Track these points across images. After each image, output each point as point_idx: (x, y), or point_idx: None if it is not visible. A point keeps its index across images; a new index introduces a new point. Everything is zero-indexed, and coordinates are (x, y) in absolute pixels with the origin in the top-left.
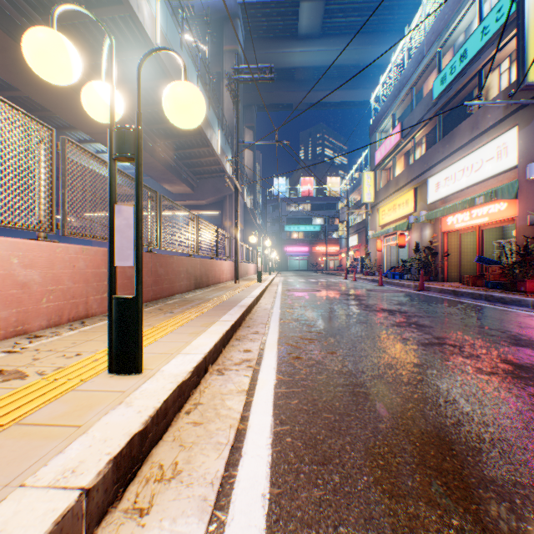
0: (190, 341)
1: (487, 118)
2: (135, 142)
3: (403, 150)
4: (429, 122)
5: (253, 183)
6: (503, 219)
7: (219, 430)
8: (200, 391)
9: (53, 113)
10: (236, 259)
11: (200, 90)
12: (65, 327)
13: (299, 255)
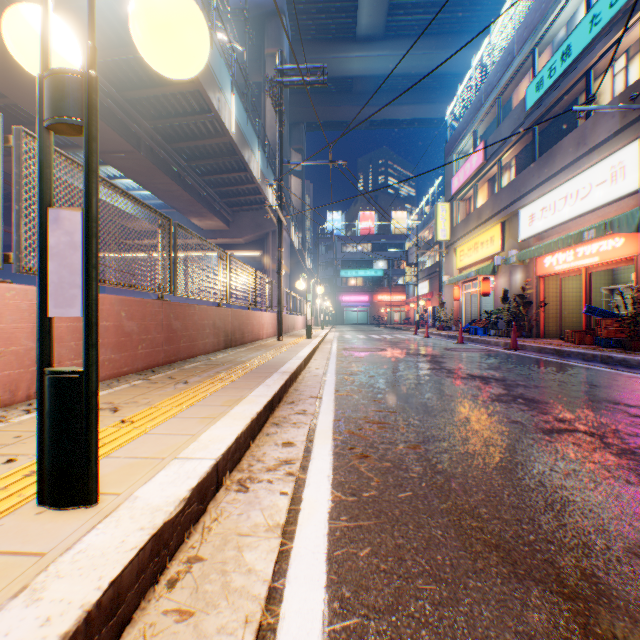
0: (199, 433)
1: (598, 130)
2: (84, 97)
3: (487, 175)
4: (520, 139)
5: (301, 218)
6: (619, 259)
7: (222, 633)
8: (203, 529)
9: None
10: (279, 310)
11: (235, 100)
12: (19, 408)
13: (358, 306)
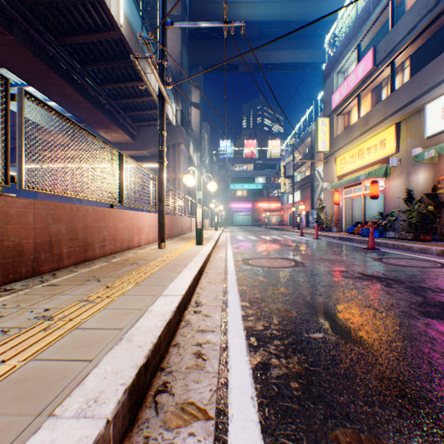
0: None
1: None
2: None
3: (373, 84)
4: (425, 30)
5: (200, 141)
6: None
7: None
8: None
9: None
10: (160, 210)
11: None
12: None
13: (243, 211)
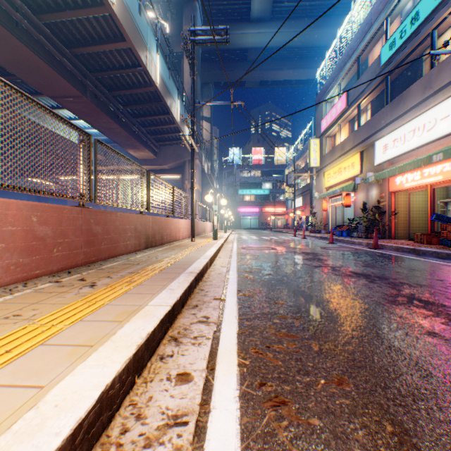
0: (50, 384)
1: (442, 76)
2: None
3: (348, 117)
4: (376, 88)
5: (210, 152)
6: None
7: None
8: None
9: (18, 77)
10: (192, 218)
11: (160, 59)
12: None
13: (251, 215)
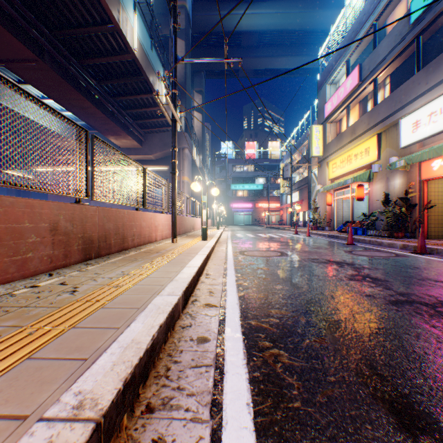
0: None
1: None
2: None
3: (360, 96)
4: (400, 54)
5: (202, 144)
6: None
7: None
8: None
9: None
10: (173, 211)
11: (138, 21)
12: None
13: (244, 211)
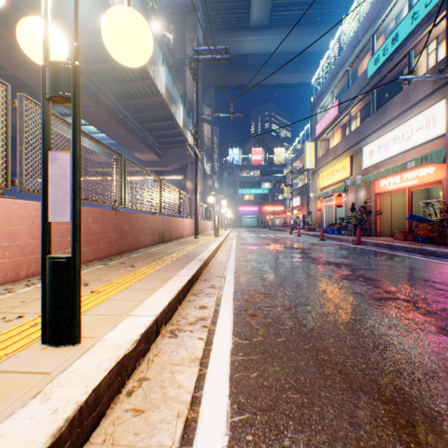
0: (144, 299)
1: (417, 92)
2: (72, 79)
3: (340, 123)
4: (363, 98)
5: (211, 153)
6: (431, 182)
7: (163, 422)
8: (148, 361)
9: (37, 89)
10: (196, 217)
11: (165, 71)
12: (21, 283)
13: (251, 214)
